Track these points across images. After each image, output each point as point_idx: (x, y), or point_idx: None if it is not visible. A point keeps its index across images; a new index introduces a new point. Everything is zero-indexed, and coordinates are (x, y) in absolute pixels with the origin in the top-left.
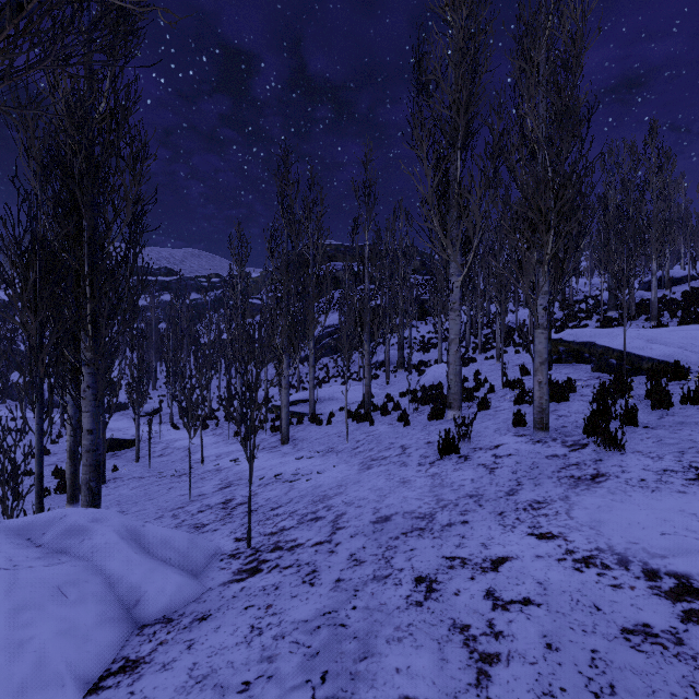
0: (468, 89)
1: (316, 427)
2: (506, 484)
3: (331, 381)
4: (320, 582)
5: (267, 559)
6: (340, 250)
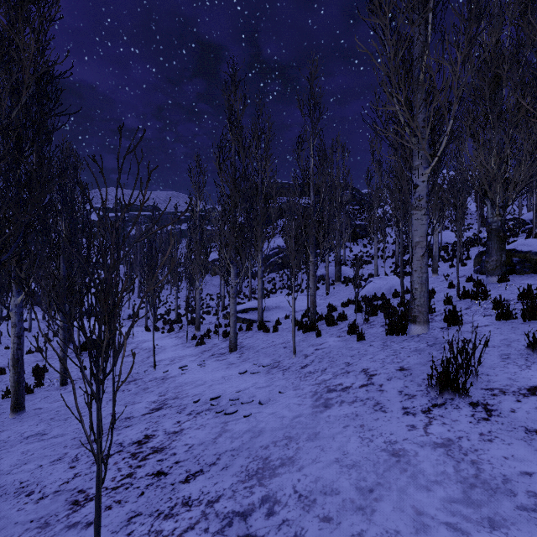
0: None
1: (263, 334)
2: None
3: (277, 292)
4: None
5: None
6: (285, 187)
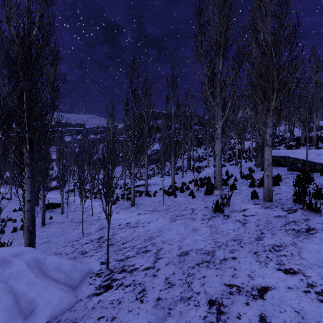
0: (226, 24)
1: (148, 198)
2: (254, 233)
3: (155, 176)
4: (147, 300)
5: (116, 278)
6: (160, 114)
